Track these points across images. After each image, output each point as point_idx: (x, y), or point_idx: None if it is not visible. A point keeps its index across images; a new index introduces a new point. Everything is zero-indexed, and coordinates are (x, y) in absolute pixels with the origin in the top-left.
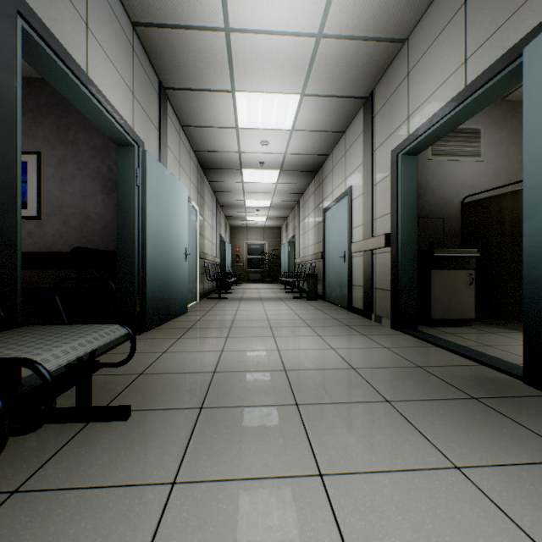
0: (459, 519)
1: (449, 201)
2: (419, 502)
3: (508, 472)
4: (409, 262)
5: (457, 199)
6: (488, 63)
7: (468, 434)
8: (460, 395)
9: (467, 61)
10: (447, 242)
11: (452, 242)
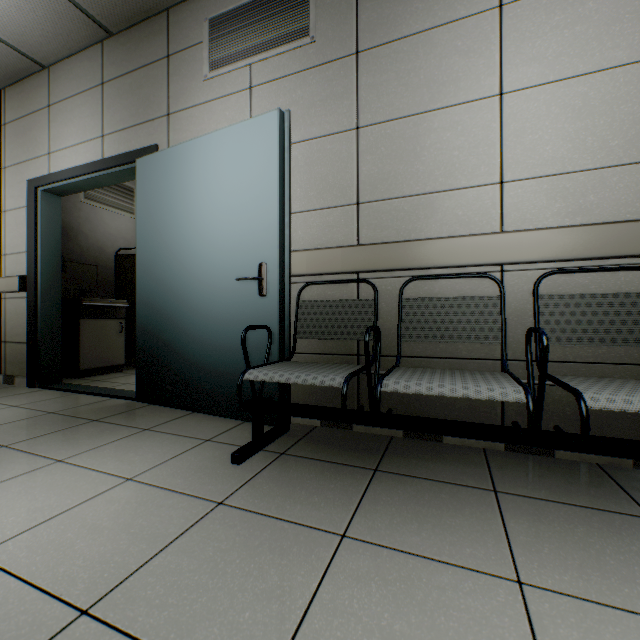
0: (50, 482)
1: (105, 250)
2: (20, 487)
3: (98, 449)
4: (53, 310)
5: (113, 249)
6: (119, 150)
7: (79, 442)
8: (84, 422)
9: (105, 137)
10: (103, 291)
11: (108, 291)
